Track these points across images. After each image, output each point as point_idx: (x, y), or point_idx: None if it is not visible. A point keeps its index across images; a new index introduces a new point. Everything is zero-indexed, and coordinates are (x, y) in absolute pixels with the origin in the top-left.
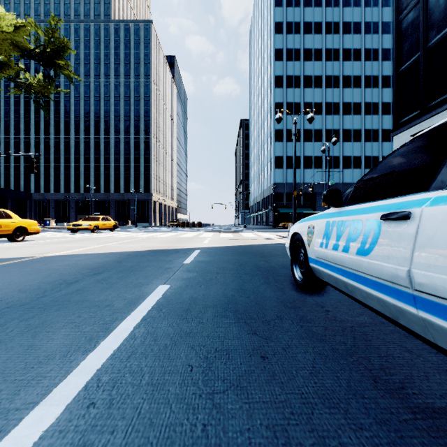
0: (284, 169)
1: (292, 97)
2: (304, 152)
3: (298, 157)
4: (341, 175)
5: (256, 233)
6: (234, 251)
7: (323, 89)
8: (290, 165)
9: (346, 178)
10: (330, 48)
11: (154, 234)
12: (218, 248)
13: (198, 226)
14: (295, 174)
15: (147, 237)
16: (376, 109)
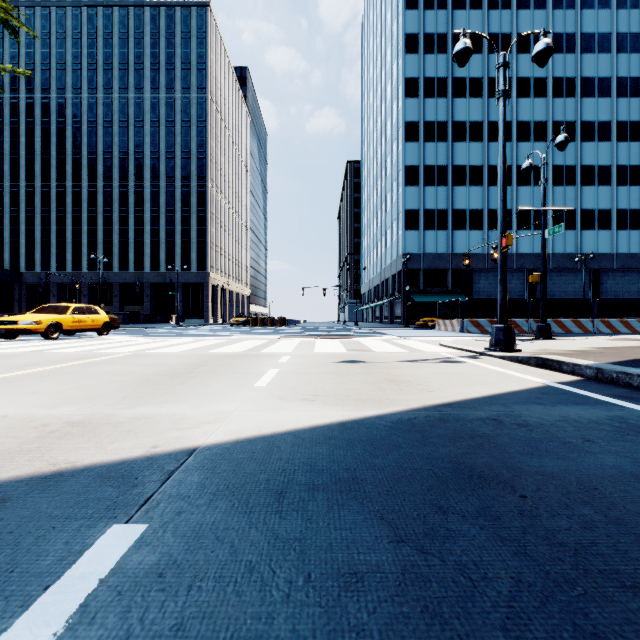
0: (421, 230)
1: (433, 113)
2: (453, 203)
3: (444, 211)
4: (515, 241)
5: (391, 340)
6: (440, 579)
7: (485, 99)
8: (430, 225)
9: (521, 245)
10: (496, 32)
11: (170, 342)
12: (297, 485)
13: (279, 324)
14: (505, 194)
15: (132, 351)
16: (572, 132)
